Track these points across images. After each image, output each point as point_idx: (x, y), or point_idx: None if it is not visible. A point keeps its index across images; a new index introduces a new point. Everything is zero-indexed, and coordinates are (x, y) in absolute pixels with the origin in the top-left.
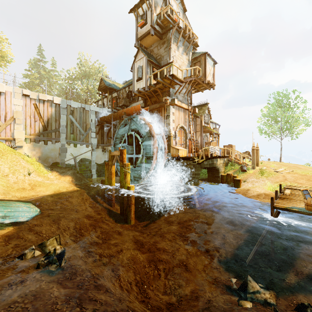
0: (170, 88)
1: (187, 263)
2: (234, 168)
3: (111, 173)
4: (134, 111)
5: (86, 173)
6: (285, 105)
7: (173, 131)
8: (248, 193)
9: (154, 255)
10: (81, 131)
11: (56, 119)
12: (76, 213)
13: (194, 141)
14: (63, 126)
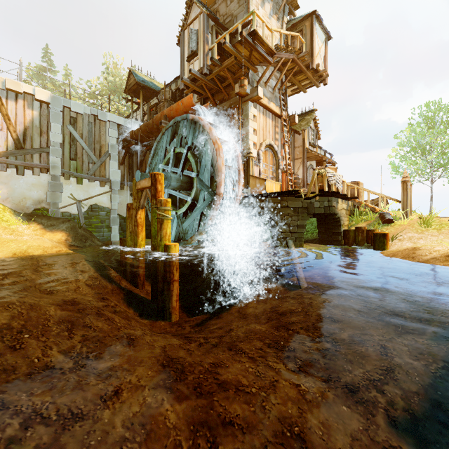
0: (249, 70)
1: (303, 431)
2: (368, 219)
3: (137, 223)
4: (182, 109)
5: (100, 231)
6: (440, 123)
7: (255, 151)
8: (419, 255)
9: (211, 405)
10: (90, 157)
11: (42, 130)
12: (45, 295)
13: (291, 172)
14: (55, 144)
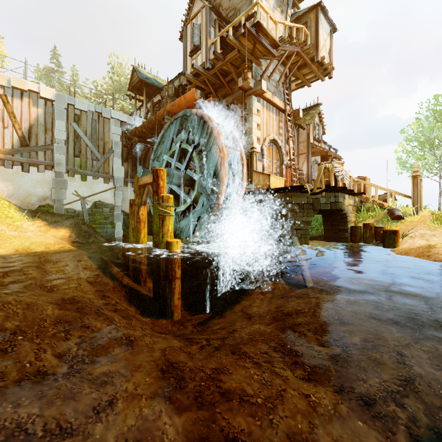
0: (252, 64)
1: None
2: (375, 215)
3: (139, 220)
4: (185, 105)
5: (104, 228)
6: None
7: (259, 146)
8: (435, 253)
9: (213, 418)
10: (94, 154)
11: (47, 127)
12: (45, 293)
13: (296, 168)
14: (59, 141)
